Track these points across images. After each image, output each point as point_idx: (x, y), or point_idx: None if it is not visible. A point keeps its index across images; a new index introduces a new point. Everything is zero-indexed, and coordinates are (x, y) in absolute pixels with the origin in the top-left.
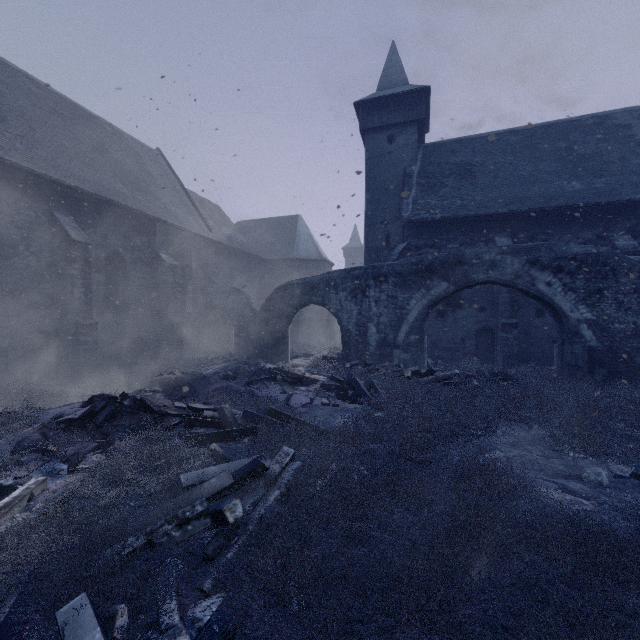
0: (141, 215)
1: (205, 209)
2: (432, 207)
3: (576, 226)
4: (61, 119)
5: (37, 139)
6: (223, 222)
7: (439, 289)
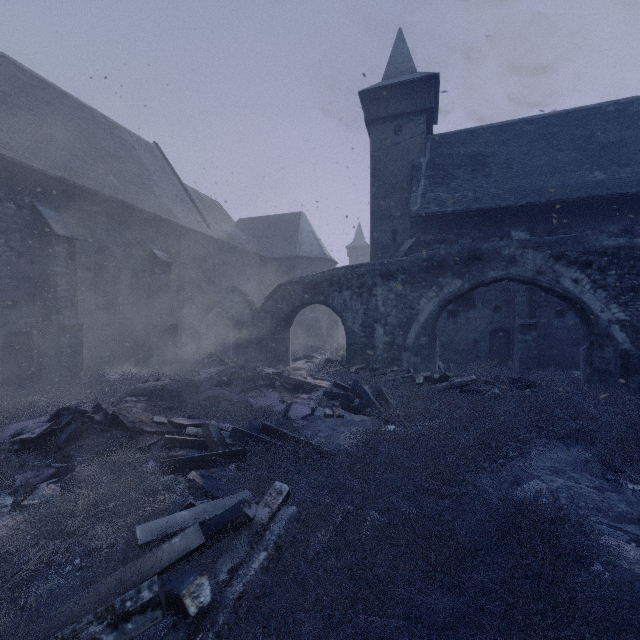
0: (134, 209)
1: (204, 205)
2: (442, 200)
3: (600, 219)
4: (49, 108)
5: (20, 127)
6: (223, 219)
7: (452, 287)
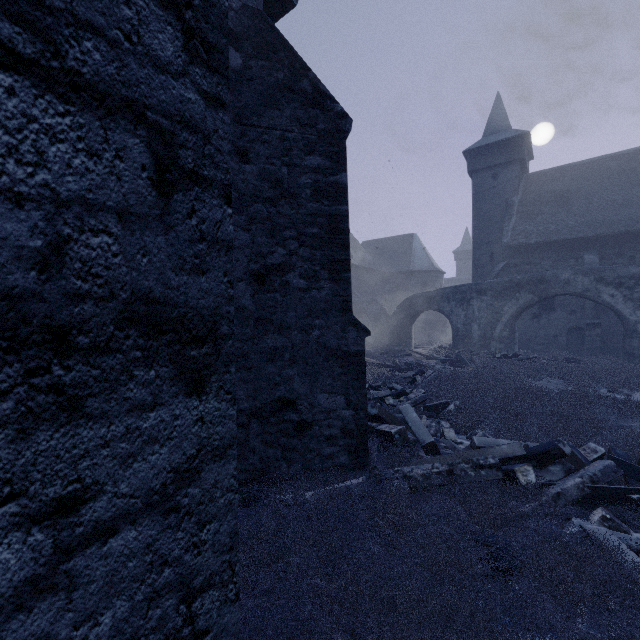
0: None
1: None
2: (528, 232)
3: None
4: None
5: None
6: (356, 247)
7: (526, 299)
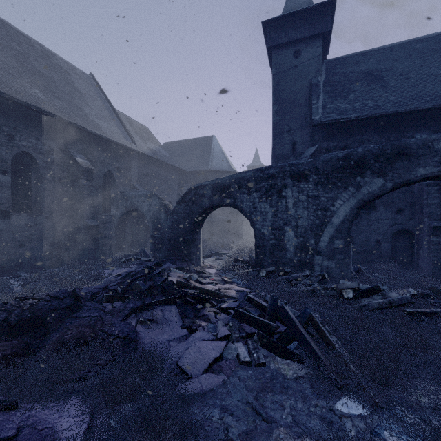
0: (56, 120)
1: (133, 127)
2: (343, 110)
3: None
4: None
5: None
6: (149, 139)
7: (372, 187)
